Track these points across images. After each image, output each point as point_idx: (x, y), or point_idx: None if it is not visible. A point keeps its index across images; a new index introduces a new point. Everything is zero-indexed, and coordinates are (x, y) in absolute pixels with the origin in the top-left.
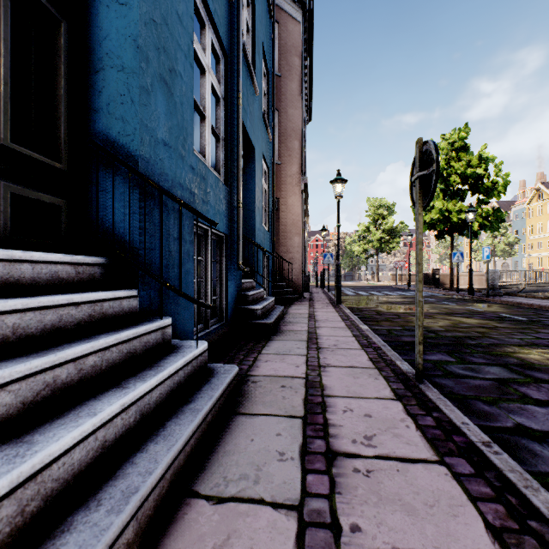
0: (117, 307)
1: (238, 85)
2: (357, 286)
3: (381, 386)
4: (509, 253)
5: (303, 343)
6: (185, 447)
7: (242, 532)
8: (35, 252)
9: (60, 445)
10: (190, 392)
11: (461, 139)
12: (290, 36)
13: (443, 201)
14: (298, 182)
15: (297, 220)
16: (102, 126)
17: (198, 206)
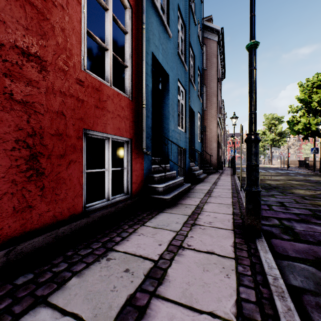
0: (167, 168)
1: (189, 98)
2: None
3: (229, 191)
4: None
5: (211, 184)
6: (183, 190)
7: (193, 199)
8: (157, 158)
9: (170, 182)
10: (181, 185)
11: (319, 80)
12: (211, 49)
13: (306, 117)
14: (215, 117)
15: (215, 135)
16: (161, 130)
17: (178, 142)
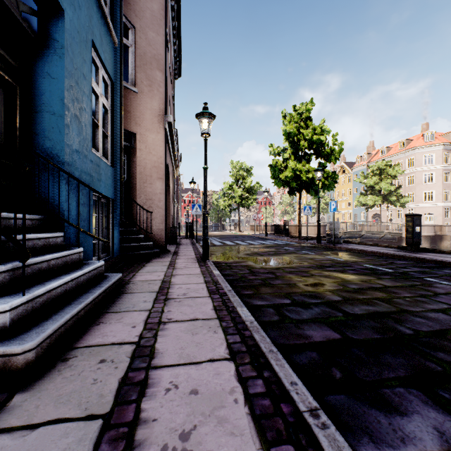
0: None
1: None
2: (223, 235)
3: None
4: (326, 210)
5: (81, 447)
6: None
7: None
8: None
9: None
10: None
11: (308, 111)
12: None
13: (294, 162)
14: (161, 119)
15: (159, 163)
16: None
17: None
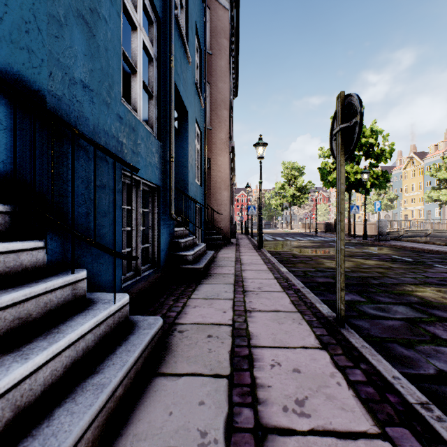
0: (11, 262)
1: (170, 48)
2: (274, 232)
3: (305, 332)
4: (390, 207)
5: (230, 286)
6: None
7: None
8: None
9: None
10: (102, 357)
11: None
12: (220, 21)
13: None
14: (227, 145)
15: (225, 178)
16: (4, 56)
17: (127, 156)
